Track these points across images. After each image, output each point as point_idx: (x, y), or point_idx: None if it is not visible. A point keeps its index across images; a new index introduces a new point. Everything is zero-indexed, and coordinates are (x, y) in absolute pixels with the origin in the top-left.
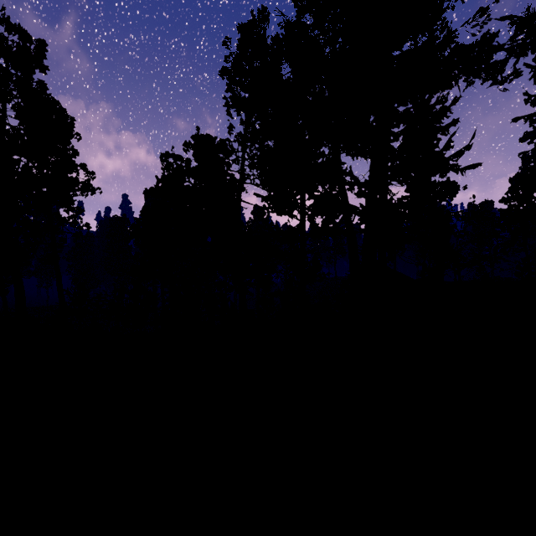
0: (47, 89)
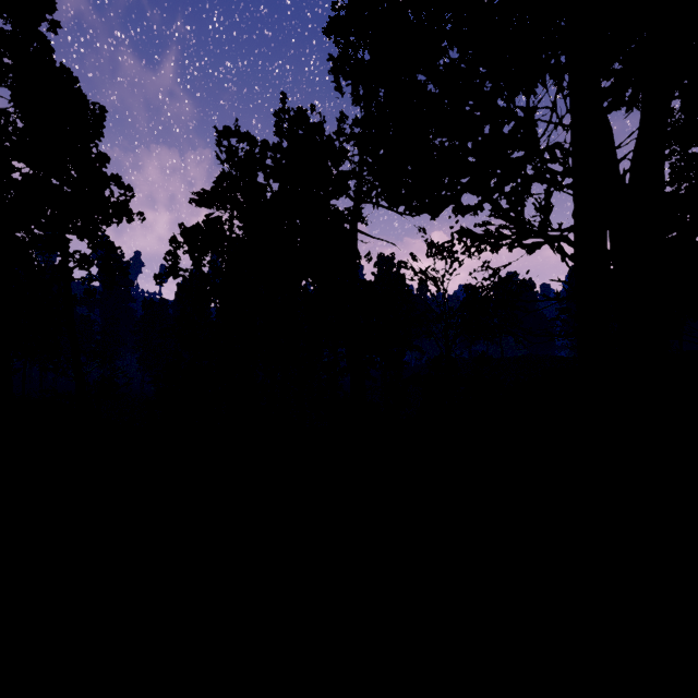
0: (53, 51)
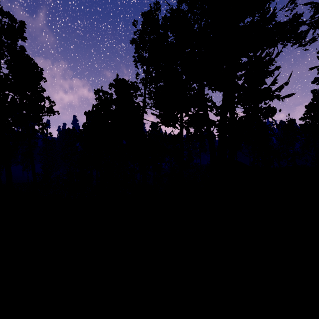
0: (25, 51)
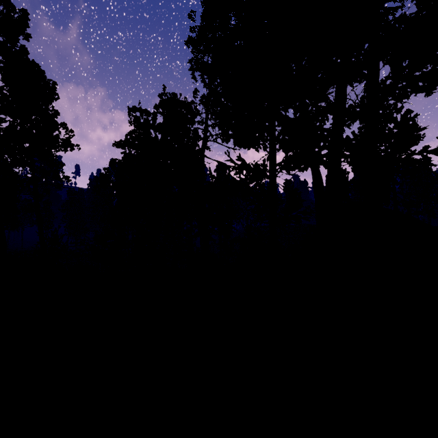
0: (28, 53)
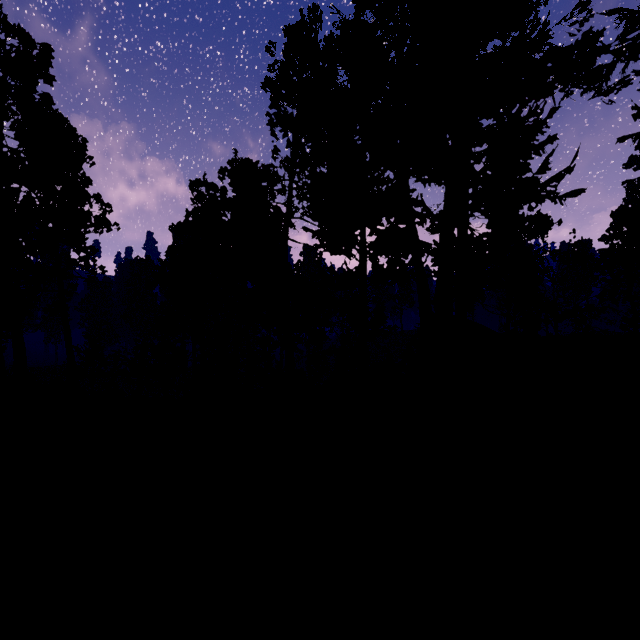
0: (53, 103)
